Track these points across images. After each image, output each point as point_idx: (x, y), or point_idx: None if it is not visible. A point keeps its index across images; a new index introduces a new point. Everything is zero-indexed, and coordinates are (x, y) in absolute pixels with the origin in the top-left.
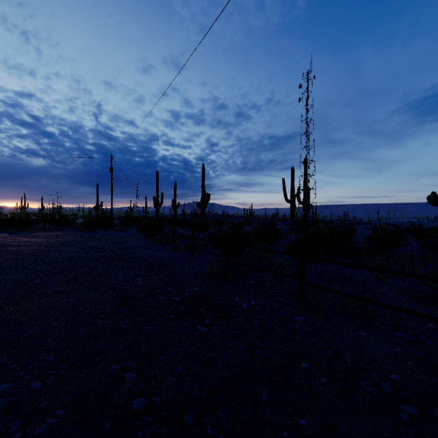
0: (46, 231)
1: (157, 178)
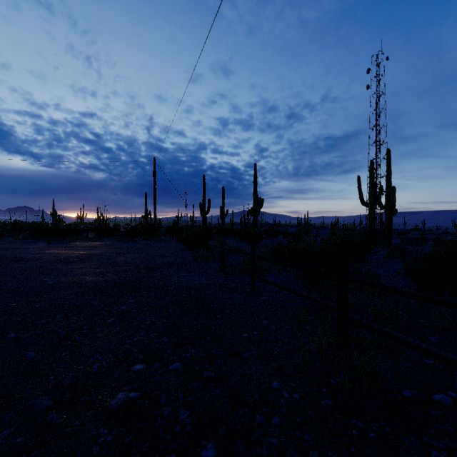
0: (87, 241)
1: (203, 182)
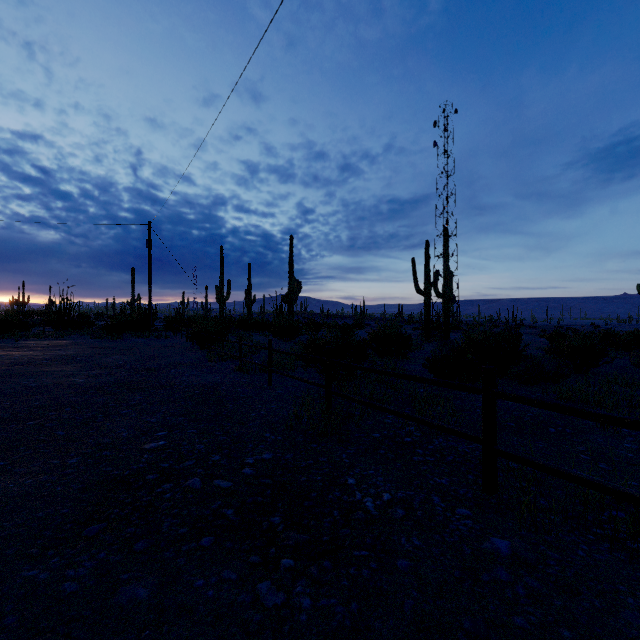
0: (43, 339)
1: (221, 257)
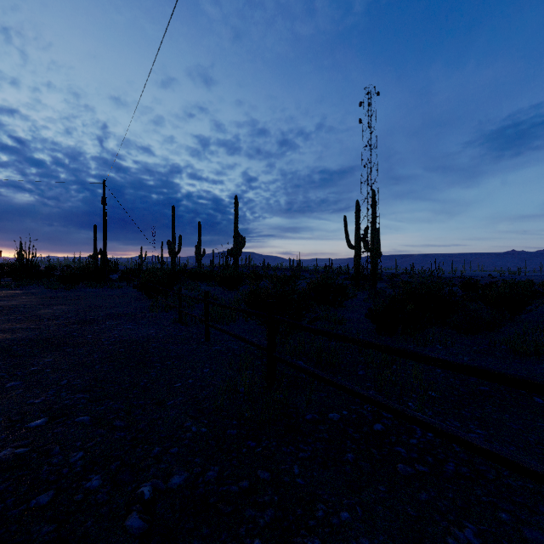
0: None
1: (172, 215)
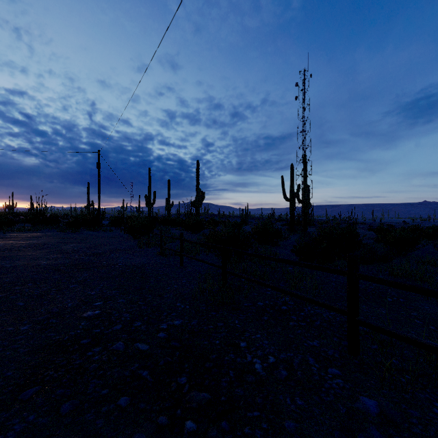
0: (24, 232)
1: (149, 175)
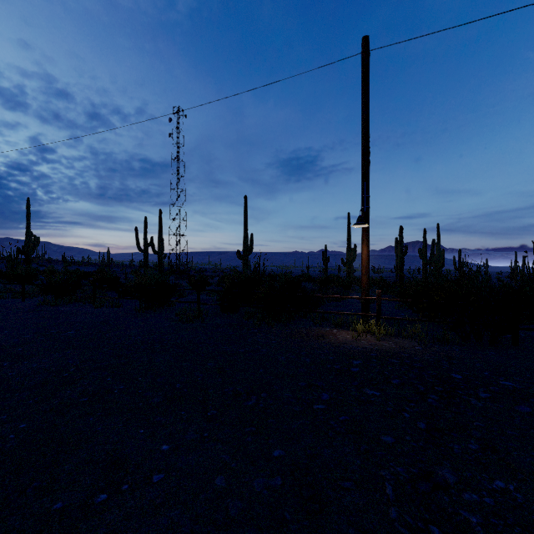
0: None
1: None
